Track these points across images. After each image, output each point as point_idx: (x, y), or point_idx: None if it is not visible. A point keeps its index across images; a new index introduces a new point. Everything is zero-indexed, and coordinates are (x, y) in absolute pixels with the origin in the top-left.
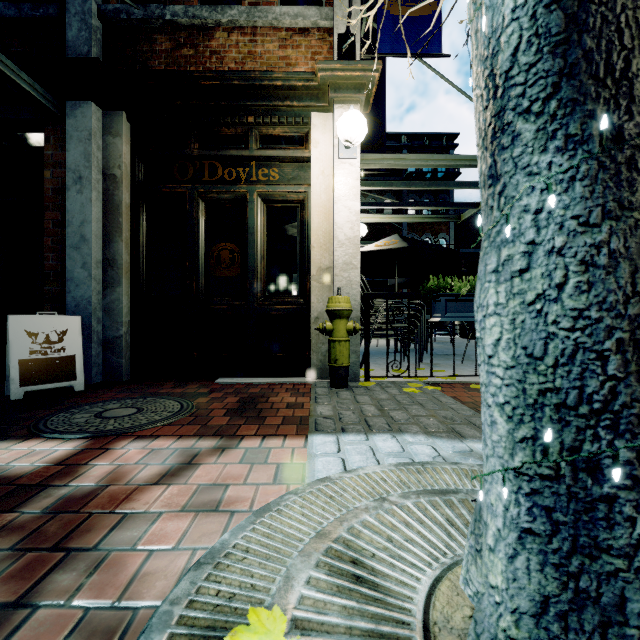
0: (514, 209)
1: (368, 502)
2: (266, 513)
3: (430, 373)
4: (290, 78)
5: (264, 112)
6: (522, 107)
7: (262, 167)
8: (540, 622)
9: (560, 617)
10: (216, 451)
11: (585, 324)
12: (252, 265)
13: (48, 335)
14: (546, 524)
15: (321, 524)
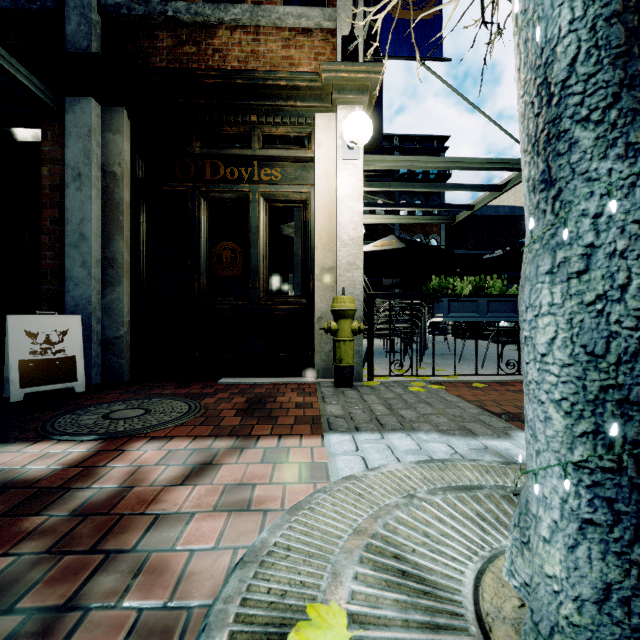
0: (571, 213)
1: (397, 499)
2: (299, 511)
3: (432, 372)
4: (294, 78)
5: (267, 112)
6: (580, 115)
7: (264, 167)
8: (603, 608)
9: (623, 603)
10: (234, 451)
11: None
12: (255, 265)
13: (48, 335)
14: (607, 514)
15: (356, 521)
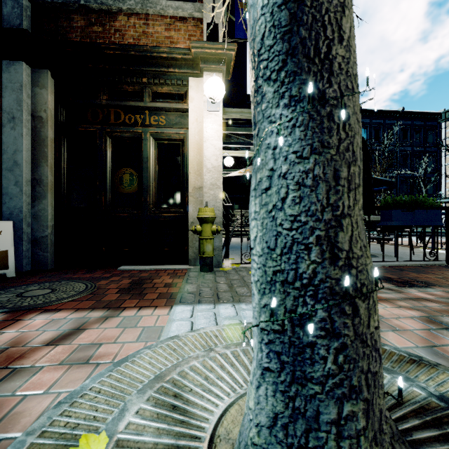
0: (263, 146)
1: (200, 352)
2: (123, 363)
3: None
4: (172, 52)
5: (154, 75)
6: (266, 75)
7: (153, 115)
8: (272, 431)
9: (284, 427)
10: (102, 319)
11: (298, 225)
12: (146, 185)
13: None
14: (277, 364)
15: (161, 369)
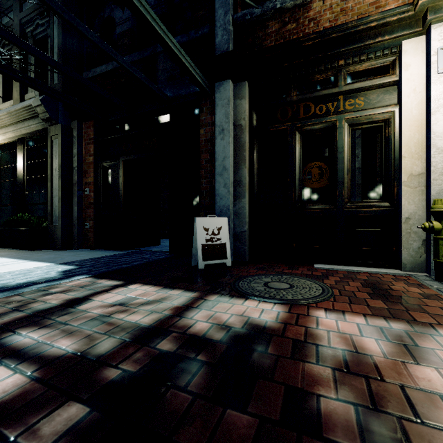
0: None
1: None
2: None
3: None
4: (384, 16)
5: (354, 53)
6: None
7: (348, 98)
8: None
9: None
10: (417, 335)
11: None
12: (341, 177)
13: (213, 230)
14: None
15: None
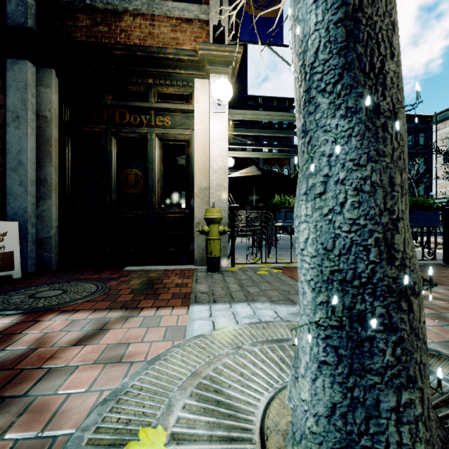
0: (316, 153)
1: (228, 350)
2: (156, 361)
3: (275, 261)
4: (179, 53)
5: (160, 76)
6: (321, 87)
7: (159, 115)
8: (330, 420)
9: (342, 416)
10: (122, 319)
11: (357, 228)
12: (151, 185)
13: None
14: (334, 357)
15: (195, 367)
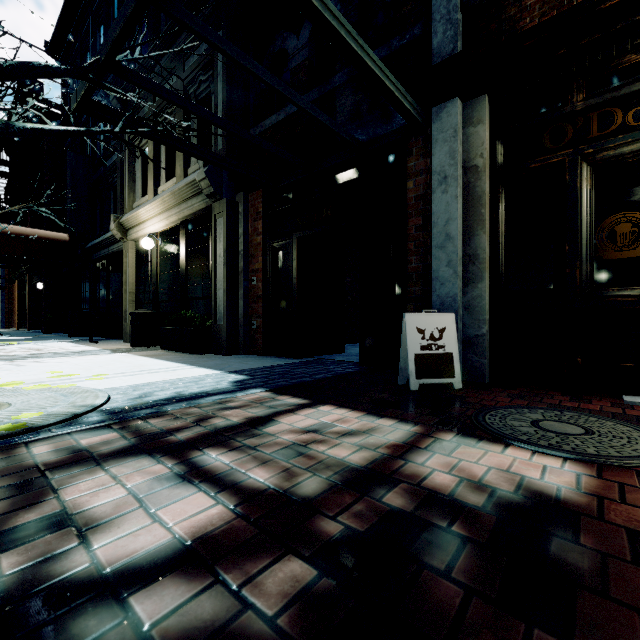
0: None
1: None
2: None
3: None
4: None
5: None
6: None
7: None
8: None
9: None
10: None
11: None
12: None
13: (431, 332)
14: None
15: None
